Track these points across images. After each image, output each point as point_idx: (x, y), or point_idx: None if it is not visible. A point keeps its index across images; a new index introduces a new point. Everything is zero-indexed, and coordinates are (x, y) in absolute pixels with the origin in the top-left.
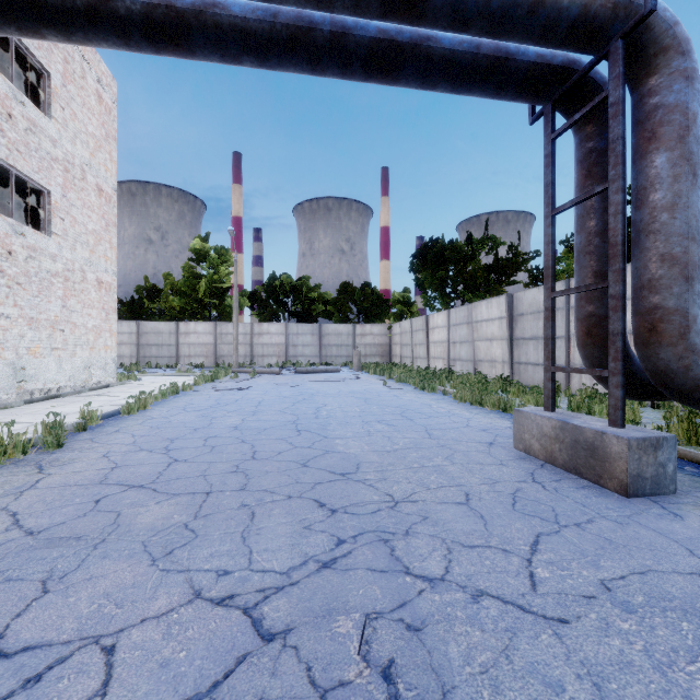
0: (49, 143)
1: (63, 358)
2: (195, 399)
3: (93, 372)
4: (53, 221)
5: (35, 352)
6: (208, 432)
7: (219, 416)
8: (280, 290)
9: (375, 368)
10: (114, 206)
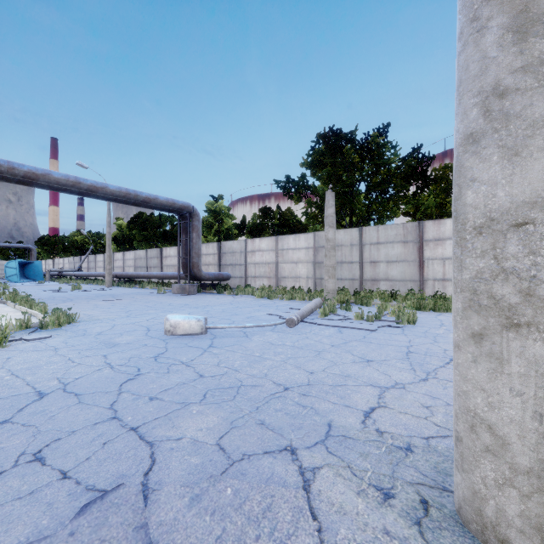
0: None
1: None
2: None
3: None
4: None
5: None
6: None
7: None
8: None
9: None
10: None
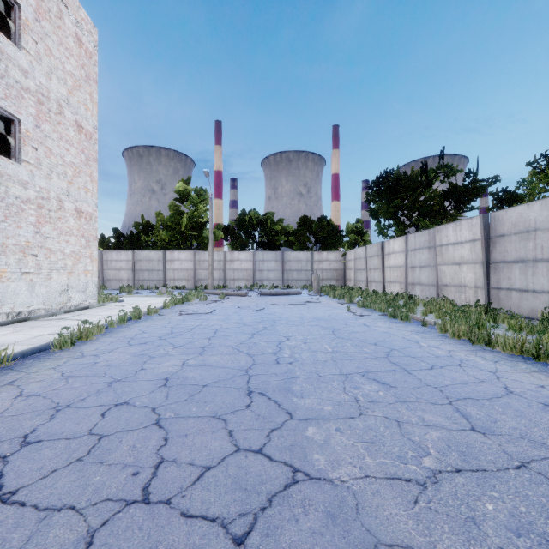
0: (19, 73)
1: (37, 282)
2: (151, 326)
3: (71, 295)
4: (23, 149)
5: (1, 276)
6: (122, 391)
7: (159, 354)
8: (249, 224)
9: (334, 291)
10: (95, 143)
